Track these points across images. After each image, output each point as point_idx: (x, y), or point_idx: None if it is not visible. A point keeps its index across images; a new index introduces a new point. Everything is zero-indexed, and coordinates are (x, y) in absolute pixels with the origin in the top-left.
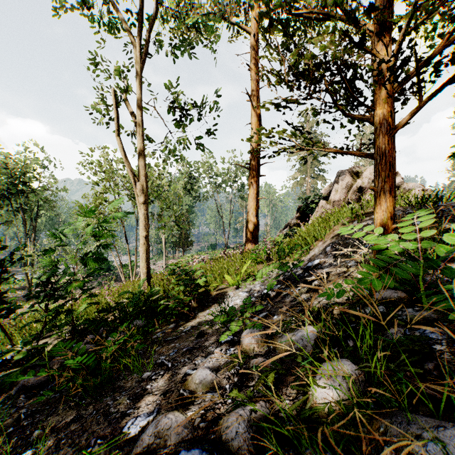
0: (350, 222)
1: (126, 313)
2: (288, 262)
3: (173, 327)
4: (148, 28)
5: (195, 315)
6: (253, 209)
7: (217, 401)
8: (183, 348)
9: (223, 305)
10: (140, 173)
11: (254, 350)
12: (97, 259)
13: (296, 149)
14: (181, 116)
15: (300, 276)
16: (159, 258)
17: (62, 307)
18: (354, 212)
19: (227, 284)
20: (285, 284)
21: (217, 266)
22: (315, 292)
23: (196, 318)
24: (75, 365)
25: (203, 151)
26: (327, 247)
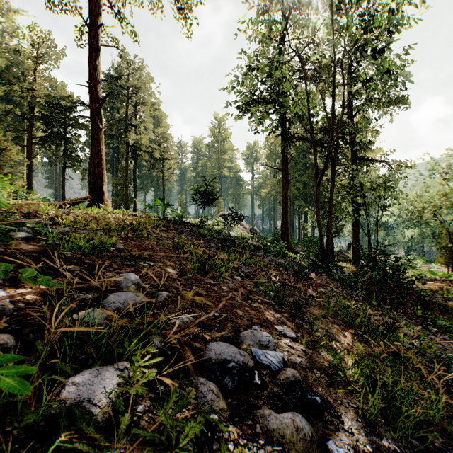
0: None
1: None
2: None
3: None
4: None
5: None
6: None
7: (250, 452)
8: None
9: None
10: None
11: None
12: None
13: None
14: None
15: None
16: None
17: None
18: None
19: None
20: None
21: None
22: None
23: None
24: None
25: None
26: None
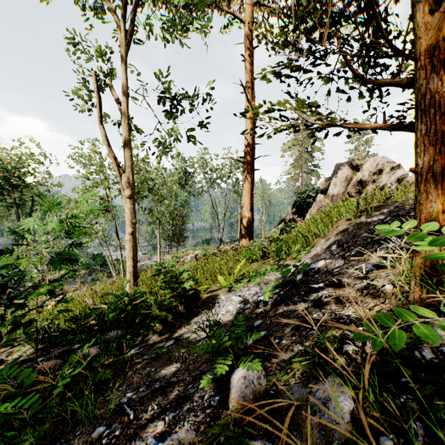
0: (356, 217)
1: (103, 321)
2: (290, 265)
3: (155, 339)
4: (134, 7)
5: (182, 323)
6: (247, 204)
7: None
8: (157, 378)
9: (213, 312)
10: (126, 164)
11: (250, 410)
12: (65, 260)
13: (299, 129)
14: (171, 105)
15: (302, 280)
16: (154, 253)
17: (16, 320)
18: (355, 207)
19: (219, 285)
20: (284, 289)
21: (208, 265)
22: (326, 306)
23: (182, 327)
24: (7, 409)
25: (195, 143)
26: (331, 245)
